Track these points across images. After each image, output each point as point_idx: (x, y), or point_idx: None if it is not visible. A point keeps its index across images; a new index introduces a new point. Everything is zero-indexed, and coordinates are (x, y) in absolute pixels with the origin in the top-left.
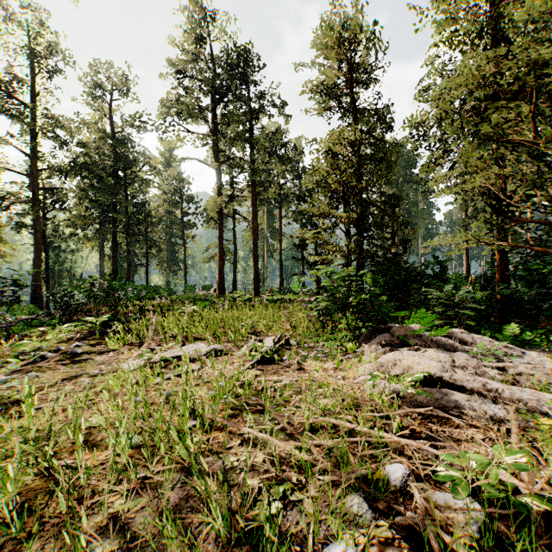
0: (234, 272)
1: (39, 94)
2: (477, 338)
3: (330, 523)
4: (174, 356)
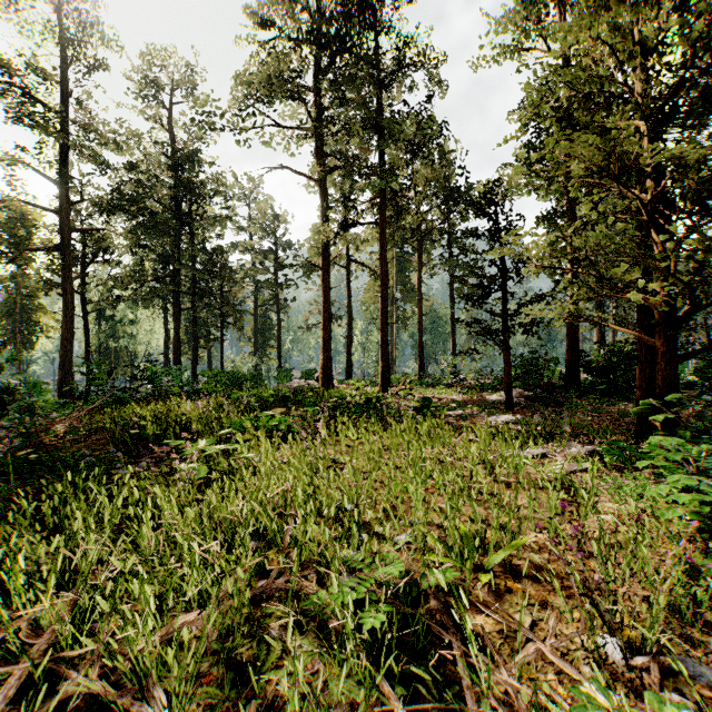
0: (348, 350)
1: (69, 94)
2: None
3: None
4: None
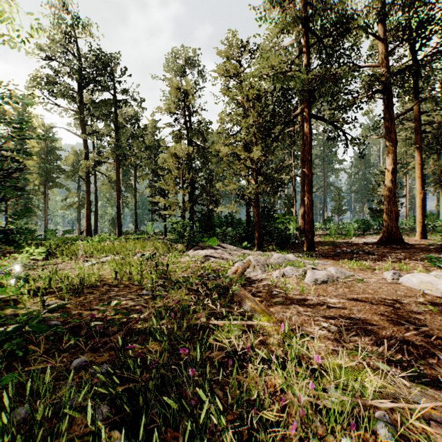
0: (95, 218)
1: None
2: (229, 246)
3: (177, 270)
4: (103, 261)
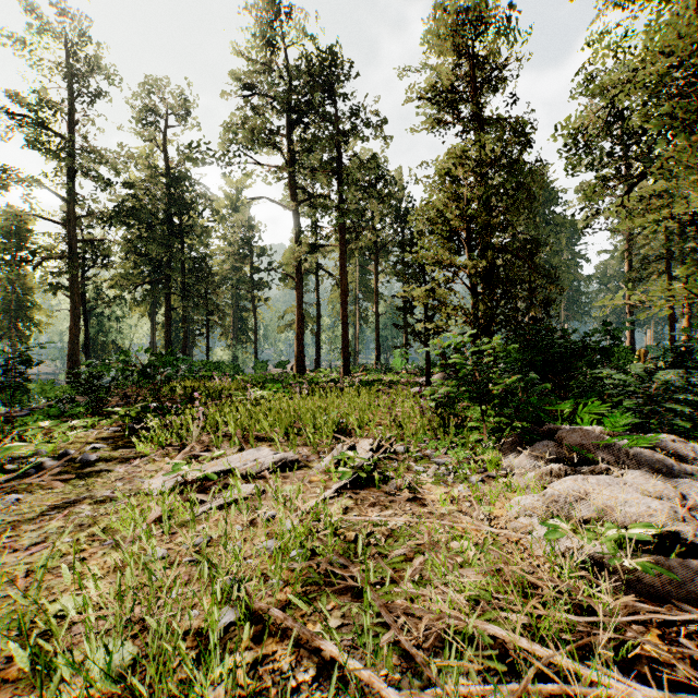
0: (316, 344)
1: (76, 123)
2: None
3: None
4: (224, 469)
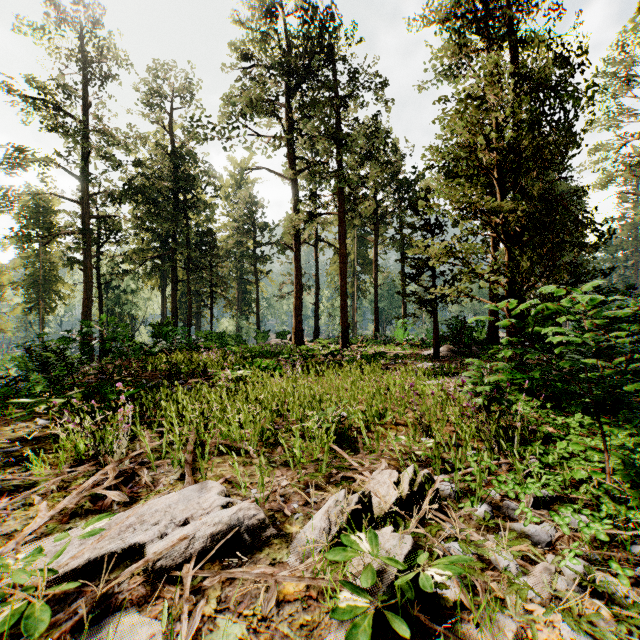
0: (315, 314)
1: (89, 106)
2: None
3: None
4: (118, 548)
